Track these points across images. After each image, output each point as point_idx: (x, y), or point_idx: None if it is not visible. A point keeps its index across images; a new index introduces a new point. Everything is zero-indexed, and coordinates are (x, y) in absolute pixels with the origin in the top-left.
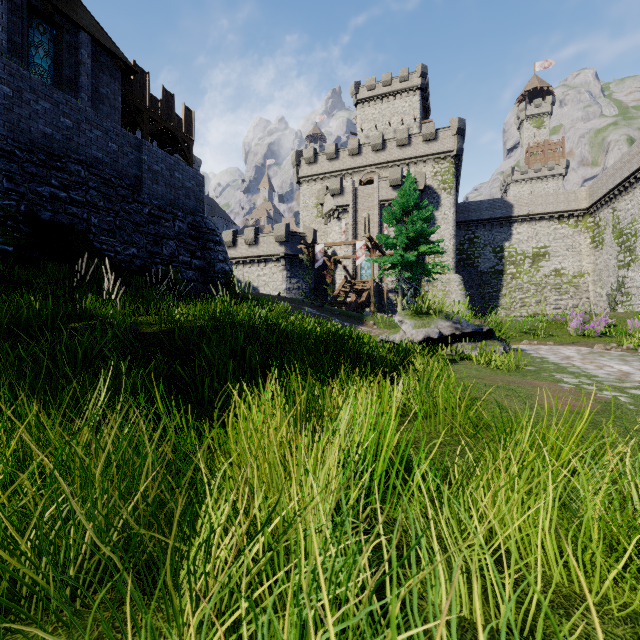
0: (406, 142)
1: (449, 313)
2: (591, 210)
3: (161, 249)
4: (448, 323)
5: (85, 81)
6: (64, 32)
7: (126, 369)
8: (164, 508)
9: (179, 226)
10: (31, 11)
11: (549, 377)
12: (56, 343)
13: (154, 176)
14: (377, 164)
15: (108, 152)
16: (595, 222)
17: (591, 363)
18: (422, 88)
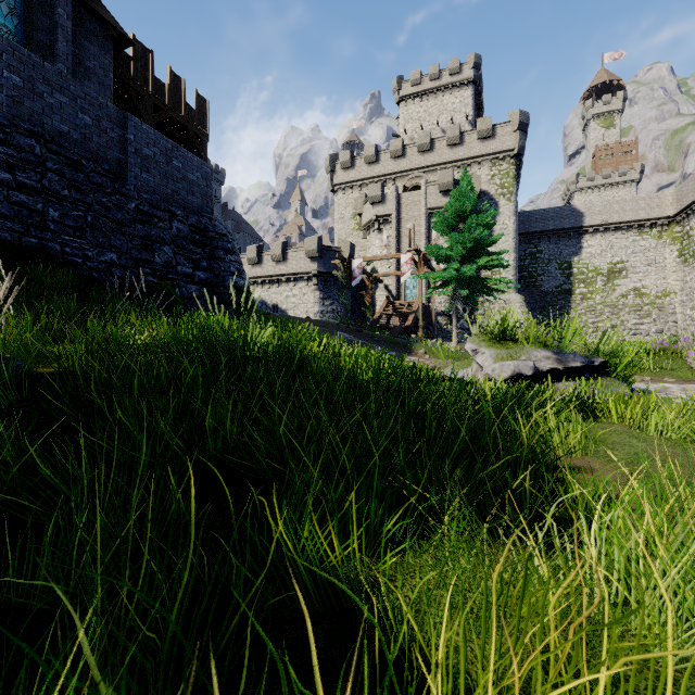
0: (458, 141)
1: (548, 338)
2: (679, 217)
3: (152, 256)
4: (545, 353)
5: (63, 48)
6: None
7: None
8: None
9: (178, 228)
10: None
11: None
12: None
13: (144, 162)
14: (424, 167)
15: (77, 125)
16: (684, 232)
17: None
18: (475, 81)
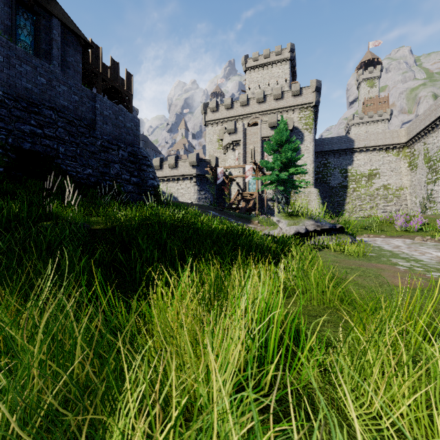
0: (280, 97)
1: (312, 215)
2: (408, 144)
3: (109, 170)
4: (312, 222)
5: (56, 52)
6: (41, 18)
7: (79, 256)
8: (91, 384)
9: (122, 154)
10: (18, 3)
11: (388, 261)
12: (27, 237)
13: (104, 119)
14: (260, 112)
15: (72, 102)
16: (411, 152)
17: (415, 251)
18: (291, 59)
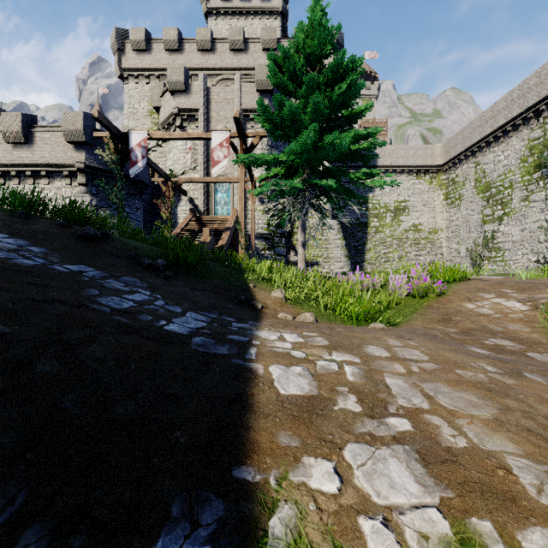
0: (274, 46)
1: None
2: (446, 167)
3: None
4: None
5: None
6: None
7: None
8: None
9: None
10: None
11: None
12: None
13: None
14: (236, 69)
15: None
16: (450, 179)
17: None
18: (283, 13)
